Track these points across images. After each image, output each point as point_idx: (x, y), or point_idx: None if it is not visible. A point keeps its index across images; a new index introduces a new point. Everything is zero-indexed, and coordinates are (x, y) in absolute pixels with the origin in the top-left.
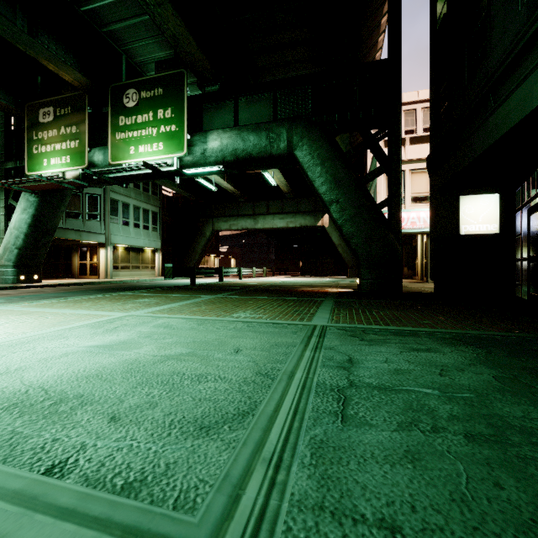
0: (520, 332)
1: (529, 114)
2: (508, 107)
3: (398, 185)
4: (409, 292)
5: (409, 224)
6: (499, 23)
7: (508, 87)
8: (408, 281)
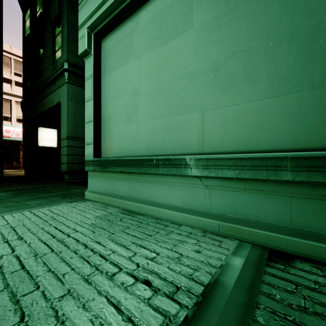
0: (42, 185)
1: (54, 106)
2: (48, 99)
3: (0, 112)
4: (9, 176)
5: (15, 135)
6: (46, 63)
7: (48, 91)
8: (16, 170)
